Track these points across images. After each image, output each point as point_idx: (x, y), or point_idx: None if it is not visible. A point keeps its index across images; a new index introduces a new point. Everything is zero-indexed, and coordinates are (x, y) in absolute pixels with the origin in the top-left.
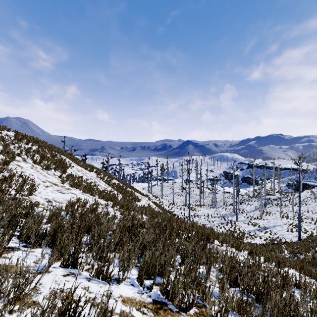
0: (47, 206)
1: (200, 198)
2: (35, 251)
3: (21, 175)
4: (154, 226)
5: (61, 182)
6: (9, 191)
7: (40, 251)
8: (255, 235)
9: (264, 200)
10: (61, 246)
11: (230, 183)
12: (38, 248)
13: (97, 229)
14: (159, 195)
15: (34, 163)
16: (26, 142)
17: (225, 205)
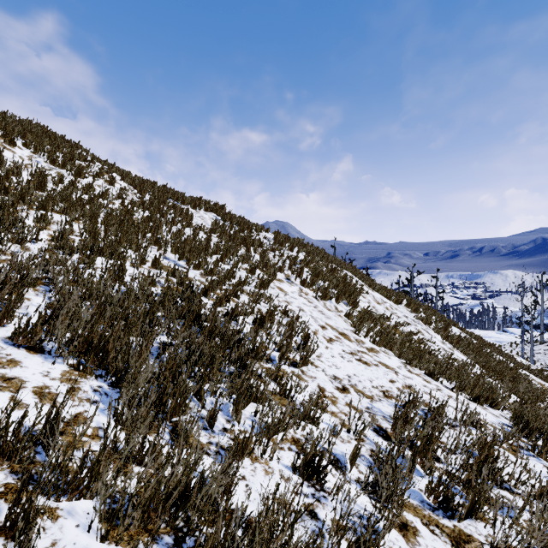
0: (348, 419)
1: None
2: None
3: (285, 310)
4: None
5: (352, 328)
6: (267, 353)
7: None
8: None
9: None
10: None
11: None
12: None
13: None
14: None
15: (303, 285)
16: (289, 247)
17: None
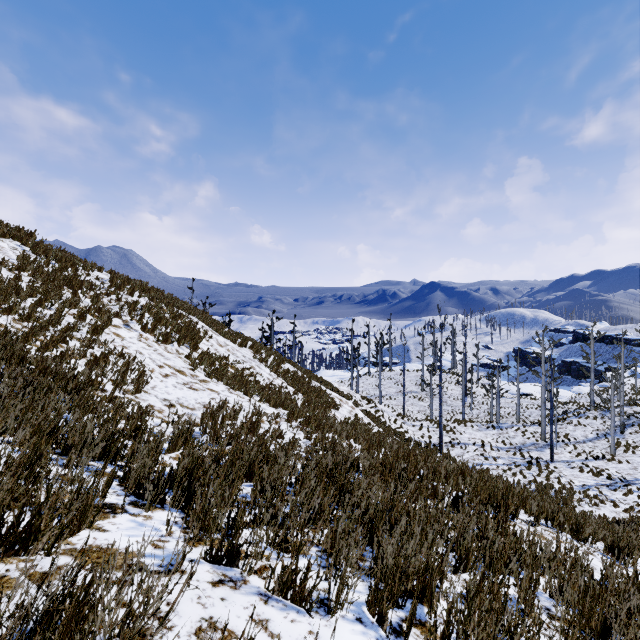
0: (168, 416)
1: (463, 406)
2: (153, 516)
3: (122, 353)
4: (381, 470)
5: (190, 366)
6: (103, 385)
7: (162, 517)
8: (601, 497)
9: (620, 418)
10: (203, 512)
11: (535, 374)
12: (159, 509)
13: (265, 470)
14: (373, 396)
15: (144, 331)
16: (128, 291)
17: (521, 423)
